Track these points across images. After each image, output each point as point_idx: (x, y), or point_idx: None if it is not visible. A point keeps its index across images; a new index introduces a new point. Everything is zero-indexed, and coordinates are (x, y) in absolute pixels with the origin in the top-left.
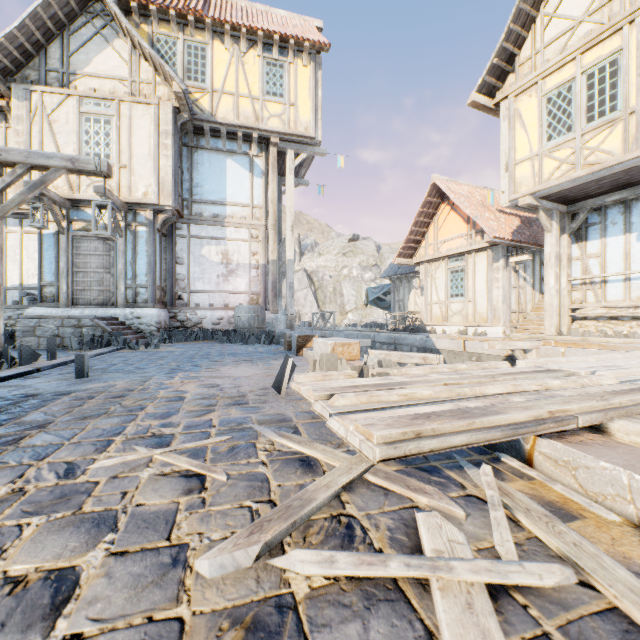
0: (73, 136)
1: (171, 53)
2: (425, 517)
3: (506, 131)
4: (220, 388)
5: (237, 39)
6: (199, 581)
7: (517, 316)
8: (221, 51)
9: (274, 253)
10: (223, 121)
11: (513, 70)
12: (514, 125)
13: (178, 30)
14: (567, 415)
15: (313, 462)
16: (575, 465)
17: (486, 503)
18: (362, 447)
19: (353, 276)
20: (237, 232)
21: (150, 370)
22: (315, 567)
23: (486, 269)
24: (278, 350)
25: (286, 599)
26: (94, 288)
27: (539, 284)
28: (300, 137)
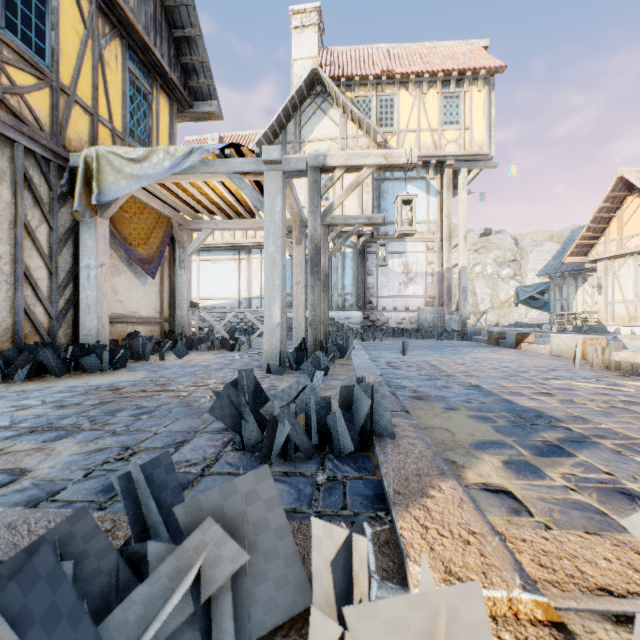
0: (304, 187)
1: (367, 109)
2: None
3: None
4: (516, 363)
5: (419, 84)
6: None
7: None
8: (405, 97)
9: (448, 261)
10: None
11: None
12: None
13: (372, 89)
14: None
15: None
16: None
17: None
18: None
19: (487, 273)
20: (415, 246)
21: (430, 353)
22: None
23: None
24: (483, 345)
25: None
26: None
27: None
28: (474, 156)
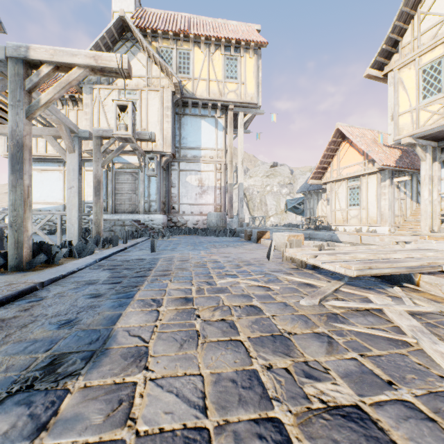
0: None
1: (169, 58)
2: (375, 298)
3: (392, 93)
4: (232, 258)
5: (208, 45)
6: (299, 309)
7: (399, 219)
8: (199, 53)
9: (231, 179)
10: (200, 97)
11: (397, 51)
12: (398, 89)
13: (173, 43)
14: (436, 265)
15: (311, 284)
16: (440, 284)
17: (399, 298)
18: (346, 272)
19: (274, 191)
20: (207, 166)
21: (182, 249)
22: (342, 304)
23: (376, 186)
24: (241, 240)
25: (334, 313)
26: (126, 203)
27: (416, 196)
28: (247, 104)
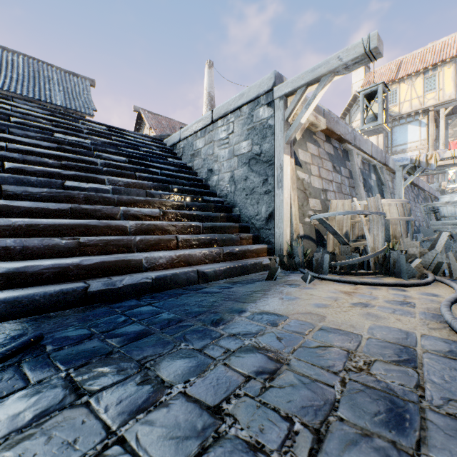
0: None
1: None
2: None
3: None
4: None
5: (410, 78)
6: None
7: None
8: (403, 87)
9: None
10: (404, 113)
11: None
12: None
13: None
14: None
15: None
16: None
17: None
18: None
19: None
20: (412, 153)
21: None
22: None
23: None
24: None
25: None
26: None
27: None
28: (446, 102)
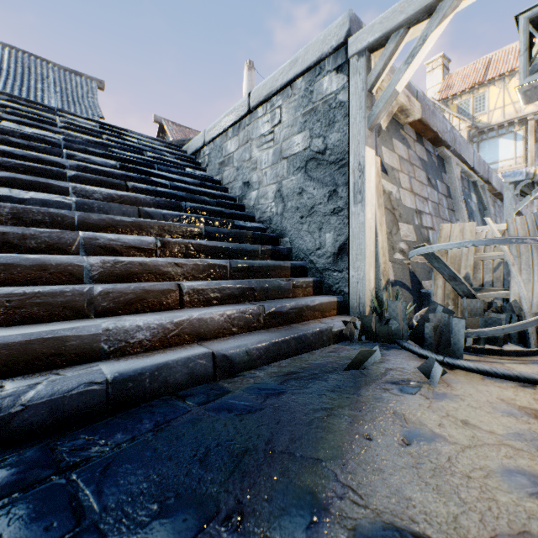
0: None
1: (466, 106)
2: None
3: None
4: None
5: (503, 79)
6: None
7: None
8: (493, 90)
9: None
10: (494, 124)
11: None
12: None
13: (470, 94)
14: None
15: None
16: None
17: None
18: None
19: None
20: None
21: None
22: None
23: None
24: None
25: None
26: None
27: None
28: None
